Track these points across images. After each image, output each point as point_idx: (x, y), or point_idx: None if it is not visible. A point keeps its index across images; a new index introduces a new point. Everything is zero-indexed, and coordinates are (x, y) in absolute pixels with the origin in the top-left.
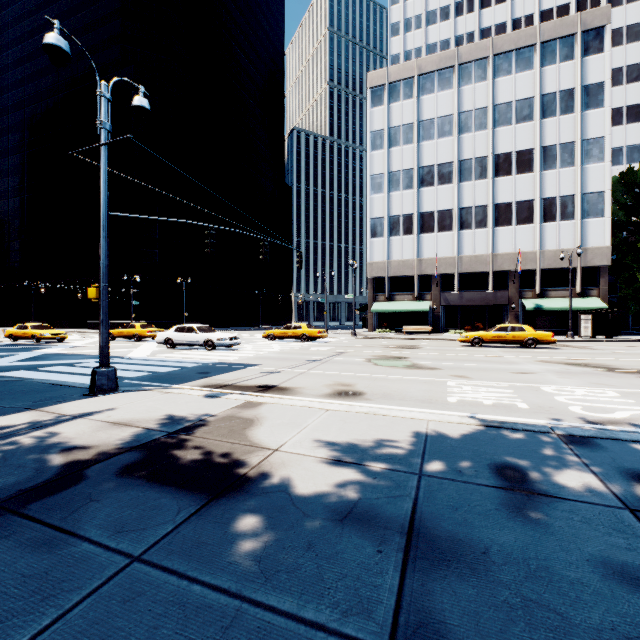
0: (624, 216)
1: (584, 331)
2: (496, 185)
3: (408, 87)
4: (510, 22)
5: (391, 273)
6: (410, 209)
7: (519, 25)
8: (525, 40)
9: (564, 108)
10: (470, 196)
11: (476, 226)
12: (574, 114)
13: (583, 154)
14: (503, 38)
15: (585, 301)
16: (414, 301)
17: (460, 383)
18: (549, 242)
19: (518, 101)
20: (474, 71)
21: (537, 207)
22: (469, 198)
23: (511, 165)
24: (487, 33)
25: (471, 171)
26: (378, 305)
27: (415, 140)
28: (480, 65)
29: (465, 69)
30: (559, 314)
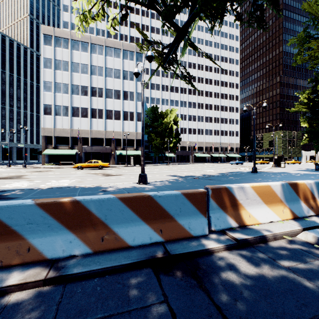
0: (151, 122)
1: (131, 163)
2: (107, 101)
3: (66, 43)
4: (119, 34)
5: (56, 134)
6: (67, 104)
7: (122, 37)
8: (117, 46)
9: (131, 78)
10: (96, 104)
11: (98, 117)
12: (134, 82)
13: (137, 97)
14: (109, 41)
15: (137, 152)
16: (69, 149)
17: (21, 182)
18: (126, 128)
19: (115, 69)
20: (98, 49)
21: (122, 114)
22: (95, 104)
23: (112, 95)
24: (110, 34)
25: (96, 93)
26: (48, 151)
27: (69, 70)
28: (100, 48)
29: (94, 46)
30: (129, 156)
